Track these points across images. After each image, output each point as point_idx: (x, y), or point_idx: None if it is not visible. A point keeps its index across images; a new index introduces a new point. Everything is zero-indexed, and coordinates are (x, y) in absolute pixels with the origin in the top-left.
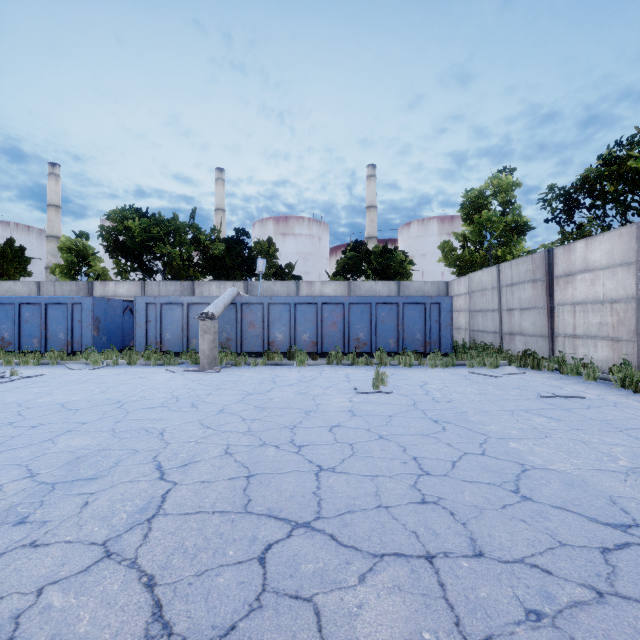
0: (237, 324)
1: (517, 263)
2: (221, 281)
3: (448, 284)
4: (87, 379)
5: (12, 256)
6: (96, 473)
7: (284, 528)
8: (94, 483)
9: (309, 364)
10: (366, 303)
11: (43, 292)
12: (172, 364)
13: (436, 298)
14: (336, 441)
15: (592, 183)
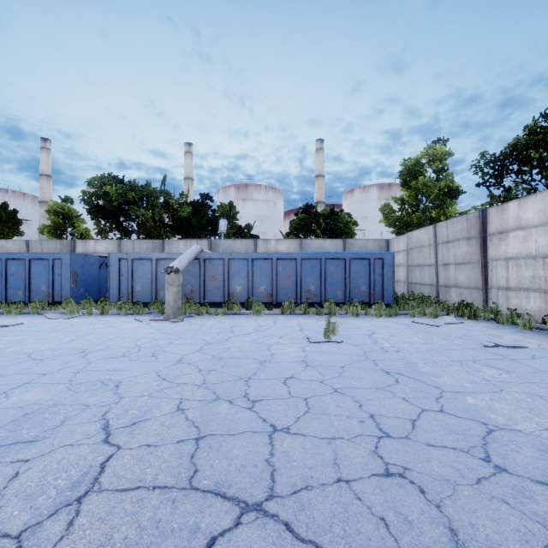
0: (200, 277)
1: (452, 222)
2: (188, 239)
3: (388, 242)
4: (60, 328)
5: (6, 218)
6: (38, 434)
7: (232, 512)
8: (32, 447)
9: (265, 314)
10: (316, 258)
11: (31, 249)
12: (141, 314)
13: (379, 254)
14: (290, 395)
15: (520, 150)
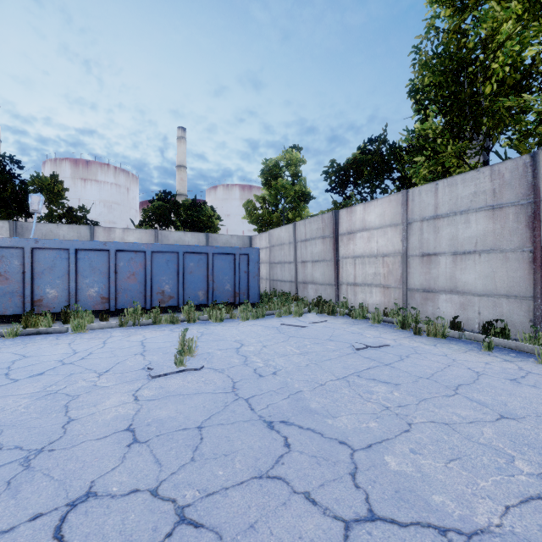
0: None
1: (310, 222)
2: None
3: (251, 239)
4: None
5: None
6: None
7: None
8: None
9: (93, 328)
10: (172, 252)
11: None
12: None
13: (245, 249)
14: None
15: (358, 164)
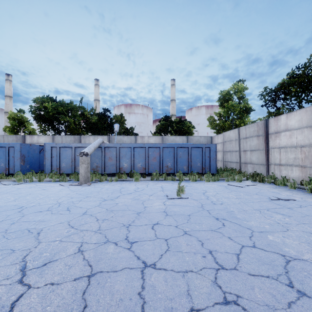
0: (102, 158)
1: (249, 127)
2: (95, 135)
3: (212, 138)
4: (9, 191)
5: None
6: None
7: None
8: None
9: (141, 180)
10: (171, 147)
11: None
12: (64, 181)
13: (208, 144)
14: (156, 237)
15: (286, 86)
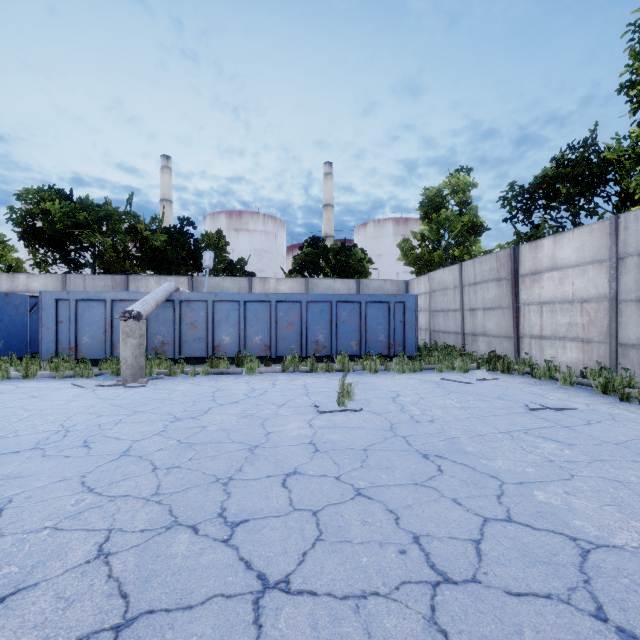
0: (175, 325)
1: (481, 261)
2: (161, 276)
3: (408, 283)
4: None
5: None
6: None
7: None
8: None
9: (261, 372)
10: (326, 301)
11: None
12: (86, 376)
13: (400, 297)
14: (292, 508)
15: (550, 183)
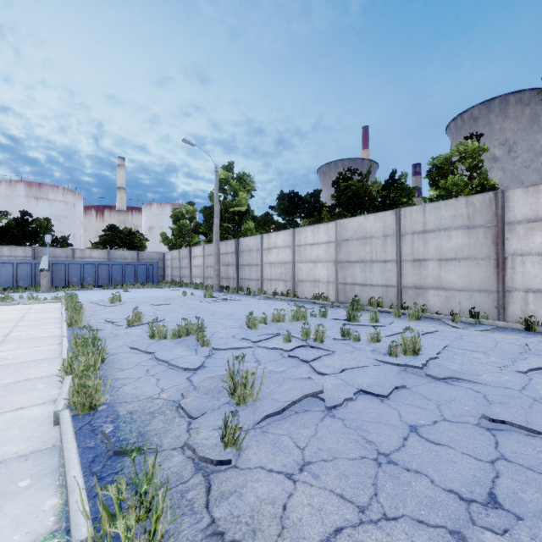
0: (50, 273)
1: (184, 250)
2: (12, 246)
3: (164, 254)
4: None
5: None
6: None
7: None
8: None
9: (94, 289)
10: (120, 264)
11: None
12: (20, 292)
13: (152, 263)
14: None
15: None
